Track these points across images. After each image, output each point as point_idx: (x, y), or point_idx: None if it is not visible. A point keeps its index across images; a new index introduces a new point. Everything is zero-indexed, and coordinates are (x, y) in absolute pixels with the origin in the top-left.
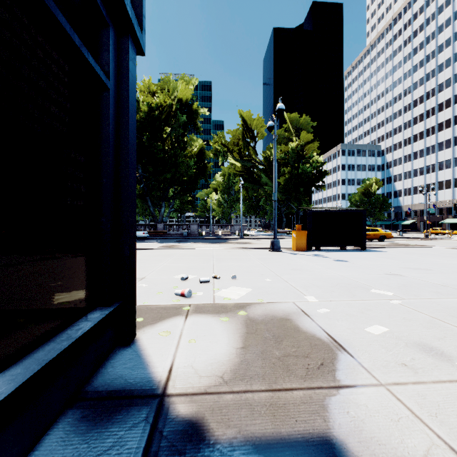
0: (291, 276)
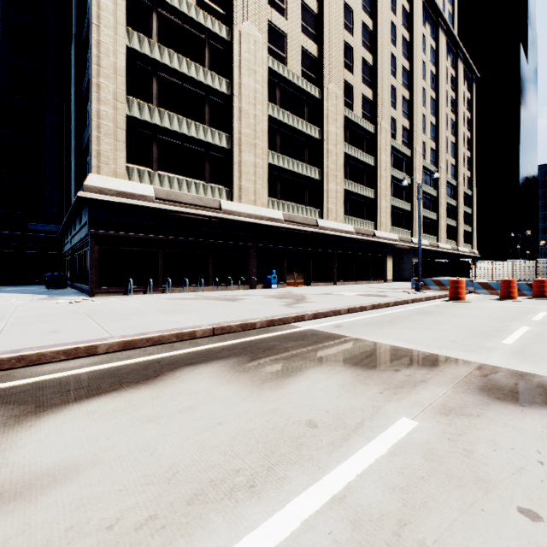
0: (6, 307)
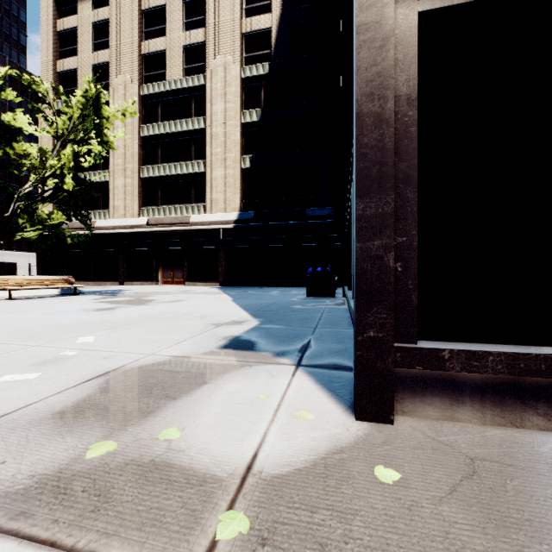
0: None
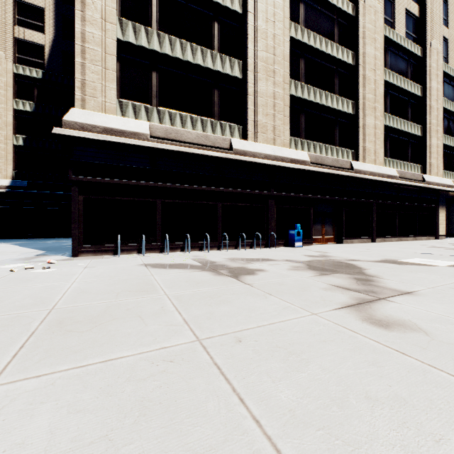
0: None
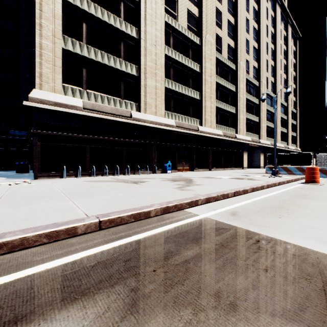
0: None
